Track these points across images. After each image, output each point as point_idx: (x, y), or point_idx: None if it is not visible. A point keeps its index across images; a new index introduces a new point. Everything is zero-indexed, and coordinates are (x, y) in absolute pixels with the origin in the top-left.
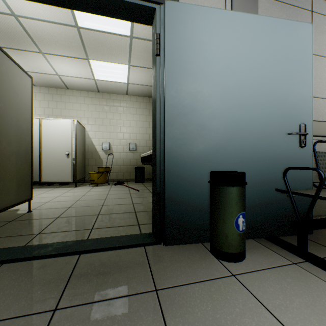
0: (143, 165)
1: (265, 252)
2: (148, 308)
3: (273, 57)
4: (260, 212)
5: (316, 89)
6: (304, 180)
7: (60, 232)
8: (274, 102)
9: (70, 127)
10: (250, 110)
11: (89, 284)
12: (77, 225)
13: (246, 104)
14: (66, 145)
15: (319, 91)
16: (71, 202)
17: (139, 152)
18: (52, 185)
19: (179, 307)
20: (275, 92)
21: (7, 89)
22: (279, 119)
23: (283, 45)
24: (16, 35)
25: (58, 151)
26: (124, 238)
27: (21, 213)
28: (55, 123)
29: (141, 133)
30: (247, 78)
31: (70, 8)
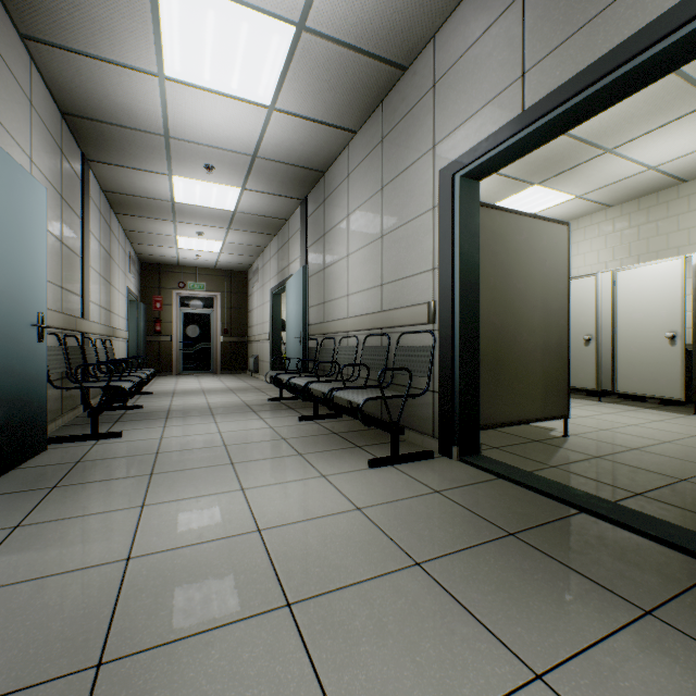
0: None
1: None
2: (605, 609)
3: None
4: None
5: None
6: None
7: (582, 476)
8: None
9: (675, 274)
10: None
11: (560, 541)
12: (615, 479)
13: None
14: (668, 318)
15: None
16: (645, 442)
17: None
18: (640, 402)
19: (657, 649)
20: None
21: (528, 262)
22: None
23: None
24: (562, 153)
25: (649, 331)
26: (680, 532)
27: (552, 435)
28: (641, 272)
29: None
30: None
31: (578, 124)
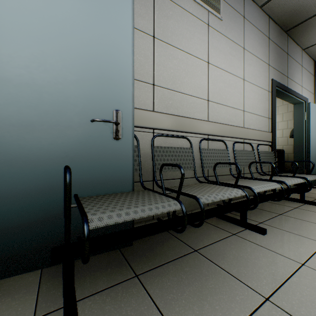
0: None
1: (17, 300)
2: None
3: (72, 14)
4: (46, 230)
5: (160, 78)
6: (122, 180)
7: None
8: (72, 76)
9: None
10: (27, 81)
11: None
12: None
13: (19, 71)
14: None
15: (164, 81)
16: None
17: None
18: None
19: None
20: (74, 63)
21: None
22: (81, 101)
23: (88, 2)
24: None
25: None
26: None
27: None
28: None
29: None
30: (21, 32)
31: None
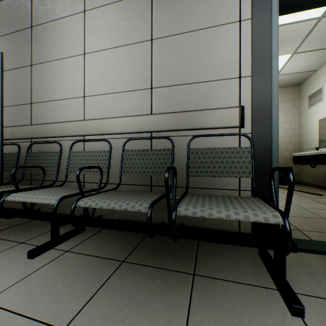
0: (285, 165)
1: None
2: None
3: None
4: None
5: None
6: None
7: (321, 232)
8: None
9: None
10: None
11: None
12: None
13: None
14: None
15: None
16: None
17: (280, 151)
18: None
19: None
20: None
21: None
22: None
23: None
24: None
25: None
26: None
27: None
28: None
29: (282, 129)
30: None
31: None
